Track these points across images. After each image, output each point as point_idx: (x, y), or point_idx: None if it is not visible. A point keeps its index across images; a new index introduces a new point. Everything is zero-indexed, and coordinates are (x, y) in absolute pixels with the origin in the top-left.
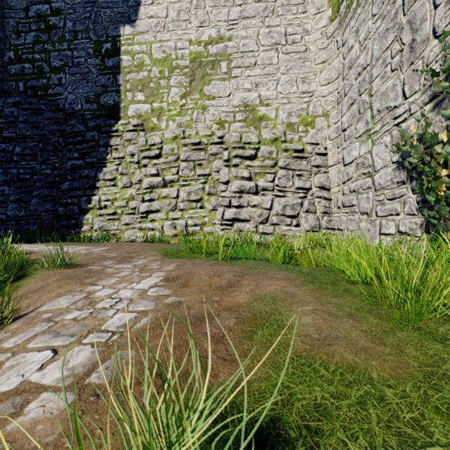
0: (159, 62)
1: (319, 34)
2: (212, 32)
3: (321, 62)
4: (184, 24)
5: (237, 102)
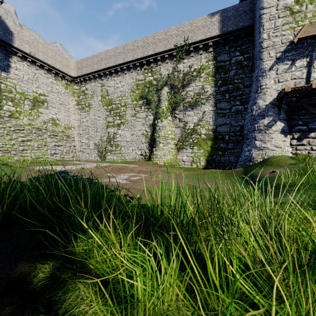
0: (20, 93)
1: (72, 106)
2: (42, 92)
3: (73, 114)
4: (31, 84)
5: (50, 117)
